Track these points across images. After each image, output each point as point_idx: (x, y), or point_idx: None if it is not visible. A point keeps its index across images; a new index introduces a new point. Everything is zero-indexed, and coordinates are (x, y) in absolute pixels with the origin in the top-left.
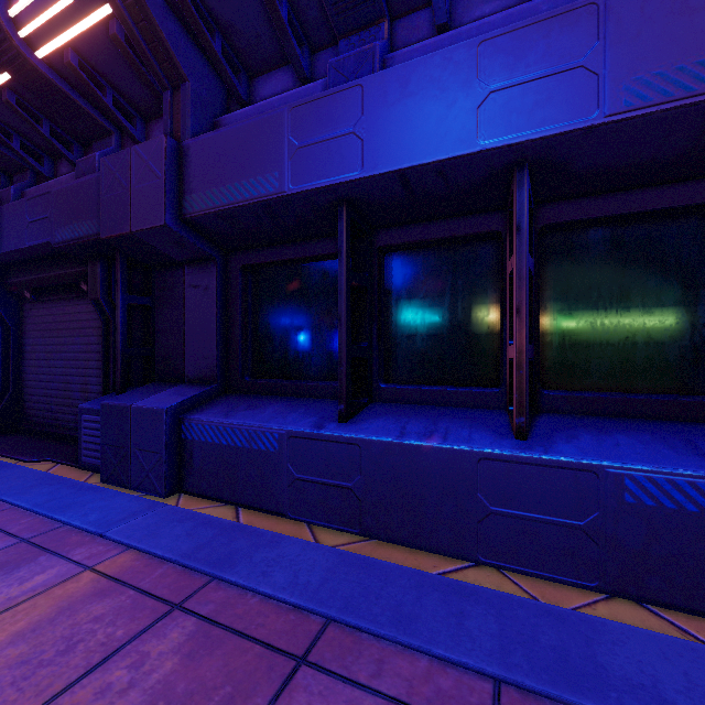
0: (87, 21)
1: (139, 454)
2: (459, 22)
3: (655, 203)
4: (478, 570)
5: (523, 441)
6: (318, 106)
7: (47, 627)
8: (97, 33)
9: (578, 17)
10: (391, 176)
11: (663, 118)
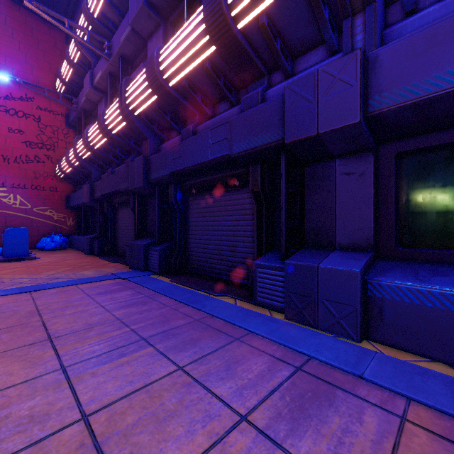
0: None
1: (327, 303)
2: None
3: None
4: None
5: None
6: None
7: None
8: None
9: None
10: None
11: None
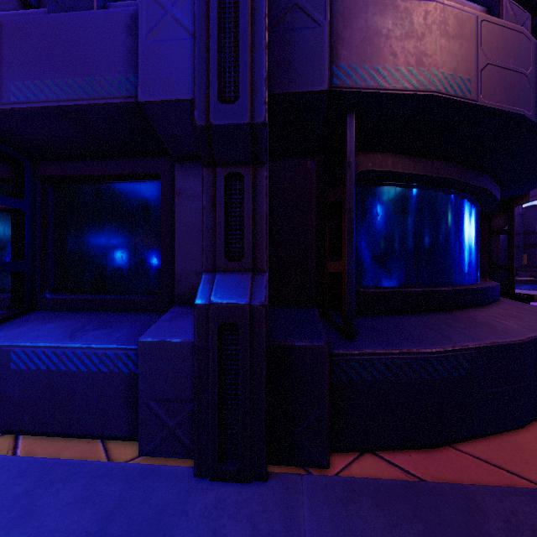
0: None
1: None
2: None
3: (100, 170)
4: None
5: None
6: None
7: None
8: None
9: None
10: None
11: (38, 113)
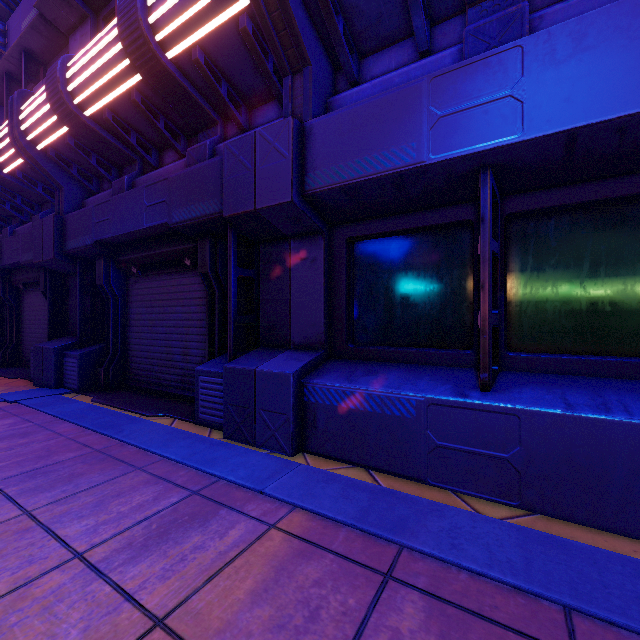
0: (219, 18)
1: (264, 414)
2: None
3: None
4: None
5: None
6: (465, 73)
7: (276, 588)
8: (225, 29)
9: None
10: (558, 137)
11: None
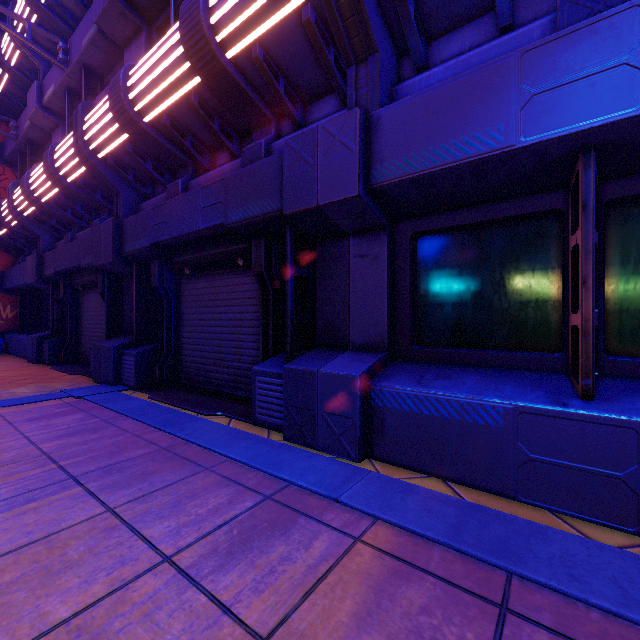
0: (282, 12)
1: (327, 417)
2: None
3: None
4: None
5: None
6: (566, 42)
7: (380, 612)
8: (287, 23)
9: None
10: None
11: None
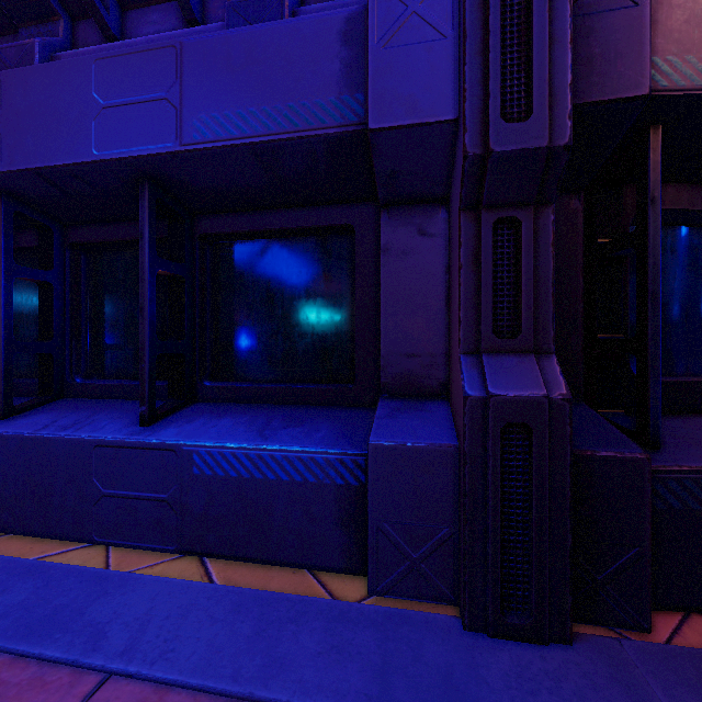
0: None
1: None
2: (130, 37)
3: (275, 223)
4: (86, 549)
5: (144, 427)
6: None
7: None
8: None
9: (164, 55)
10: (30, 174)
11: (223, 153)
